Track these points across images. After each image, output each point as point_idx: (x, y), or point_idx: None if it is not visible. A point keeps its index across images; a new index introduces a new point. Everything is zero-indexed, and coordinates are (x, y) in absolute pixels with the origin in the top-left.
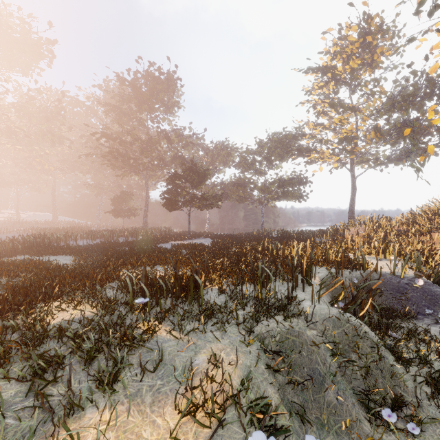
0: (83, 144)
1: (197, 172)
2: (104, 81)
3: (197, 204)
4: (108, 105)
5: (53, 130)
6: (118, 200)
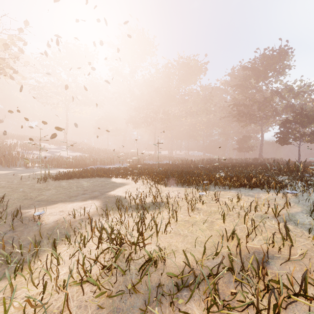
0: (219, 111)
1: (306, 116)
2: (231, 70)
3: (307, 139)
4: (236, 86)
5: (207, 108)
6: (241, 141)
